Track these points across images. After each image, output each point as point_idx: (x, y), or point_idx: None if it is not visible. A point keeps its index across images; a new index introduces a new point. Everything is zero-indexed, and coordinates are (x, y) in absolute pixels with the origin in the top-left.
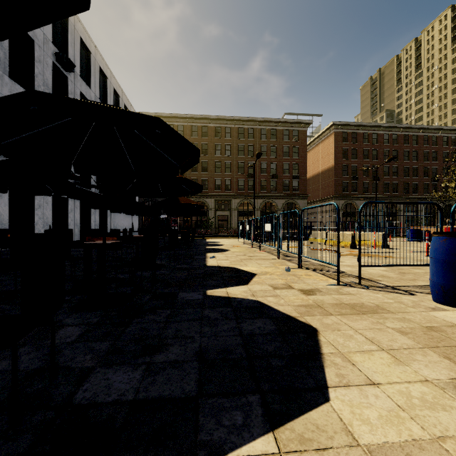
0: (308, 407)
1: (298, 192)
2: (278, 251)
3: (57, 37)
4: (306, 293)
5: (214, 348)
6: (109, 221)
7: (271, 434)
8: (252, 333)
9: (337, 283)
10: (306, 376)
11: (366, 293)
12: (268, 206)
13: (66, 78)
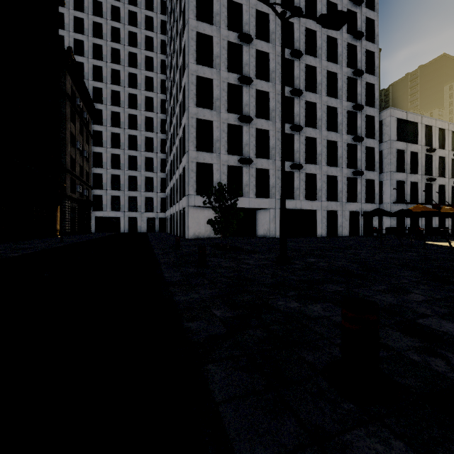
0: None
1: None
2: None
3: (426, 139)
4: None
5: None
6: None
7: None
8: None
9: None
10: None
11: None
12: None
13: (431, 155)
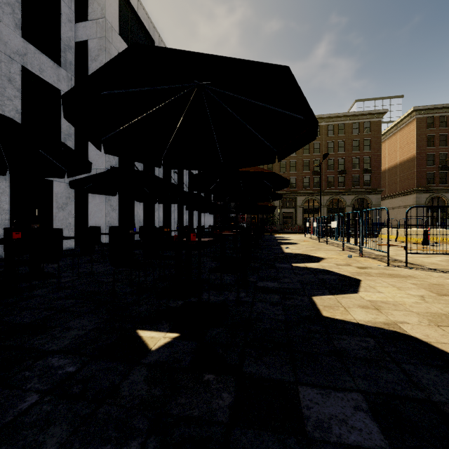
0: (348, 293)
1: (369, 187)
2: (343, 244)
3: None
4: (360, 268)
5: (305, 280)
6: (194, 219)
7: (332, 295)
8: (323, 278)
9: (387, 265)
10: (349, 289)
11: (407, 270)
12: (335, 202)
13: None
